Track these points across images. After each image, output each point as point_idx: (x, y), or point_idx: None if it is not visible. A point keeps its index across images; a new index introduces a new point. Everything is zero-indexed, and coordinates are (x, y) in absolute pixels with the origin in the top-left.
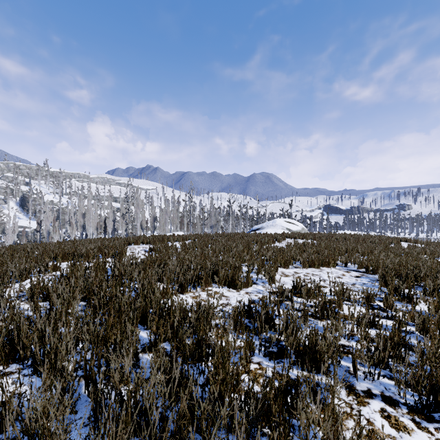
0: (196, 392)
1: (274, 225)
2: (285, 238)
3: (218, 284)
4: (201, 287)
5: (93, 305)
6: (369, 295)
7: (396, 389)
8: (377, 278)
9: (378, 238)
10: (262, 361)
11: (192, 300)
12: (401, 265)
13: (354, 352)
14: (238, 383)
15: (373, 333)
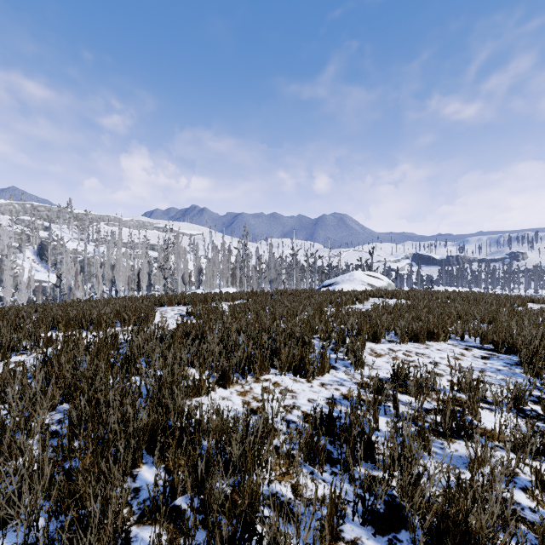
0: None
1: (352, 279)
2: (369, 298)
3: (279, 370)
4: (254, 374)
5: (71, 418)
6: (517, 393)
7: None
8: (514, 360)
9: (495, 298)
10: (360, 537)
11: (238, 398)
12: None
13: (526, 516)
14: None
15: None
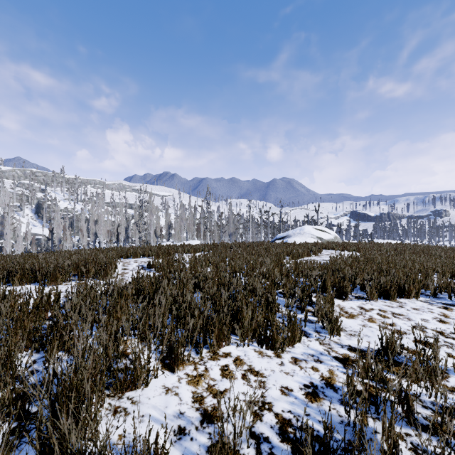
0: None
1: (302, 233)
2: (322, 250)
3: (241, 340)
4: (211, 347)
5: None
6: None
7: None
8: None
9: (442, 250)
10: None
11: (188, 390)
12: None
13: None
14: None
15: None
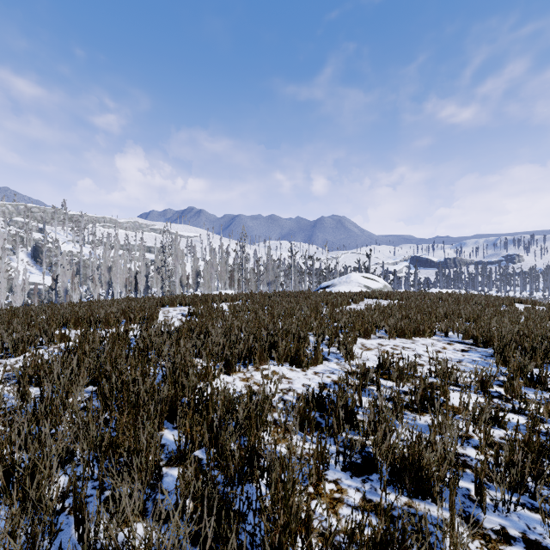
0: (241, 548)
1: (349, 281)
2: (364, 299)
3: (277, 360)
4: (254, 364)
5: (103, 393)
6: (484, 377)
7: (544, 528)
8: (490, 352)
9: (484, 299)
10: (340, 478)
11: (241, 383)
12: (521, 334)
13: (473, 464)
14: (309, 532)
15: (497, 435)
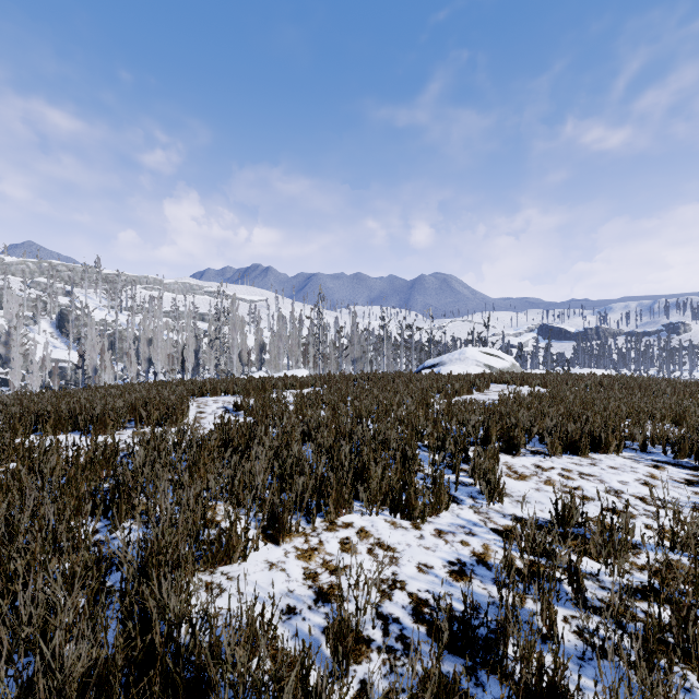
0: None
1: (463, 358)
2: (490, 384)
3: (367, 506)
4: (326, 516)
5: None
6: None
7: None
8: None
9: (668, 385)
10: None
11: (298, 565)
12: None
13: None
14: None
15: None
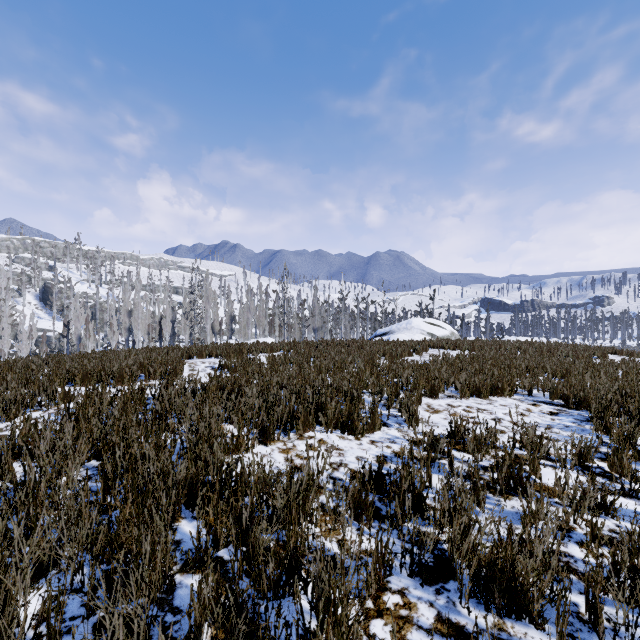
0: None
1: (409, 327)
2: (428, 349)
3: (325, 426)
4: (297, 431)
5: (105, 472)
6: (583, 449)
7: None
8: (585, 416)
9: (572, 349)
10: (407, 587)
11: (281, 455)
12: (622, 394)
13: (578, 568)
14: None
15: (605, 526)
